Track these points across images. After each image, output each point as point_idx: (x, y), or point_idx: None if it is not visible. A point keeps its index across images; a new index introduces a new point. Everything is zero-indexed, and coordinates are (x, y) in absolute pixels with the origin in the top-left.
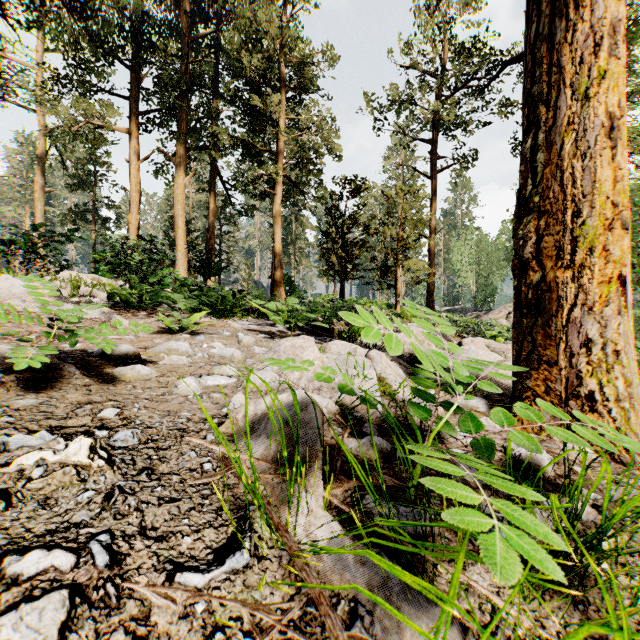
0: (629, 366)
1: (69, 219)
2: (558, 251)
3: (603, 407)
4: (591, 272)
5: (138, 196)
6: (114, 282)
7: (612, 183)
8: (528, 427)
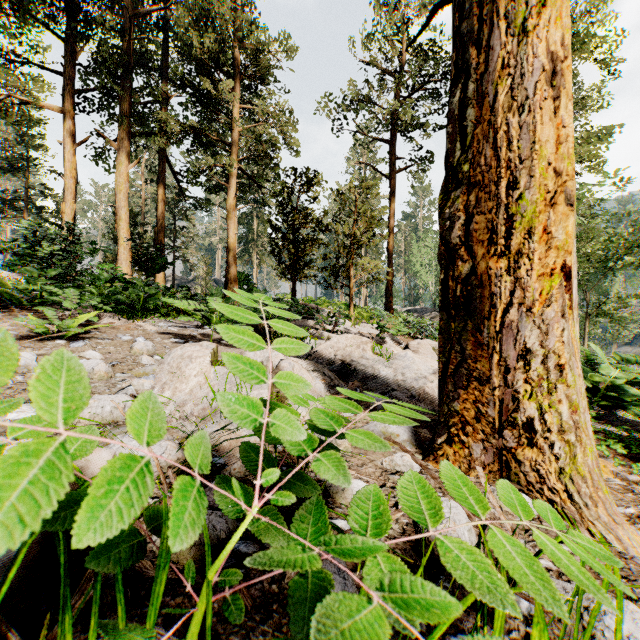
0: (576, 385)
1: None
2: (491, 234)
3: (545, 440)
4: (530, 261)
5: (74, 183)
6: (17, 276)
7: (556, 145)
8: (454, 464)
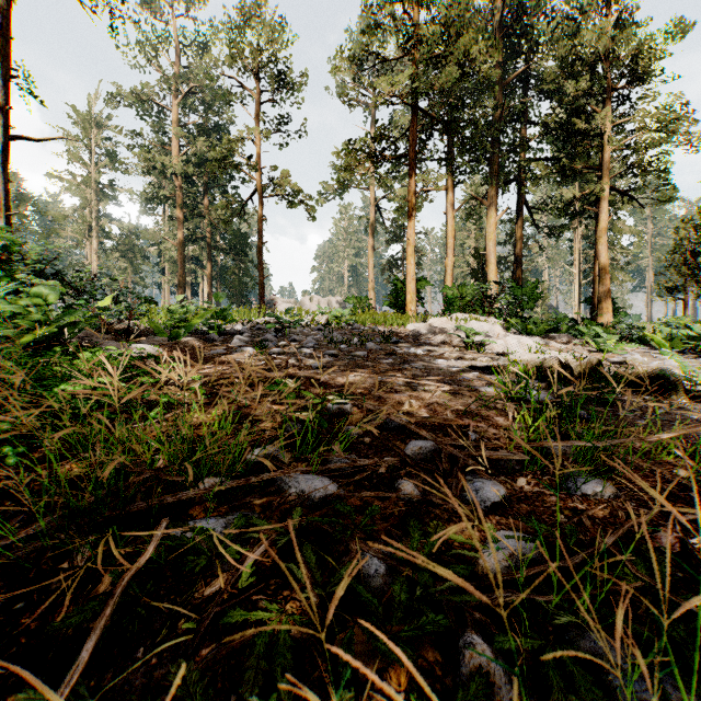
0: None
1: (388, 268)
2: None
3: None
4: None
5: (453, 241)
6: (487, 319)
7: None
8: None
